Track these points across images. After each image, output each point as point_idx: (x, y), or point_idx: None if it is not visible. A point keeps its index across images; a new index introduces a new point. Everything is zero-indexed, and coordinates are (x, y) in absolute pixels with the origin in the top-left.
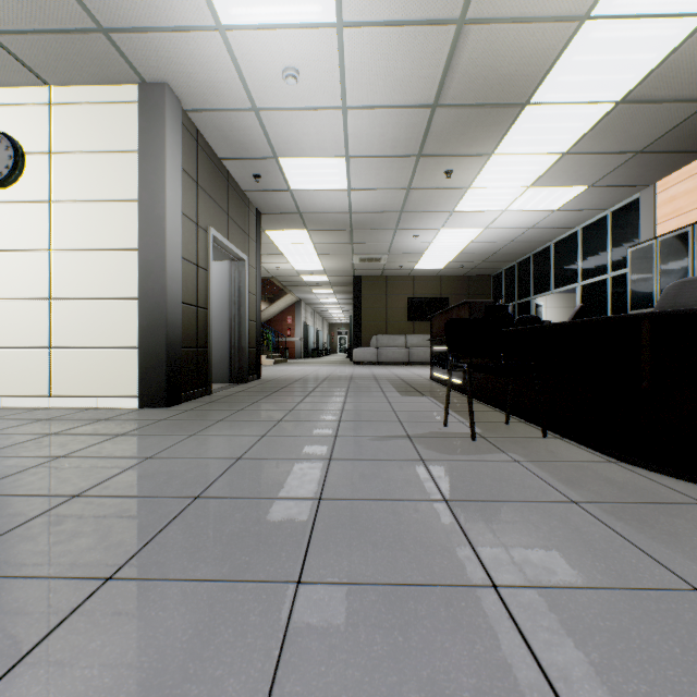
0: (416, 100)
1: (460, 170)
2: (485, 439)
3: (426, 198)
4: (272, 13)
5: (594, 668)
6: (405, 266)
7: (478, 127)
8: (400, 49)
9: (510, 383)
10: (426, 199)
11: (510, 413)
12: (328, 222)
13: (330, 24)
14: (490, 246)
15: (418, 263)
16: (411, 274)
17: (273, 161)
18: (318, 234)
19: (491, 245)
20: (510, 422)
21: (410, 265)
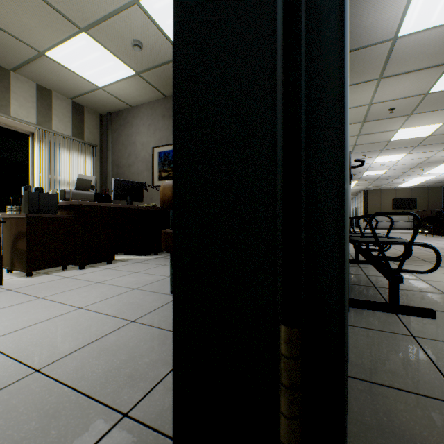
0: (414, 163)
1: (426, 168)
2: (435, 237)
3: (411, 173)
4: (385, 161)
5: (442, 240)
6: (392, 186)
7: (433, 164)
8: (412, 160)
9: (441, 229)
10: (411, 173)
11: (442, 236)
12: (367, 179)
13: (397, 160)
14: (440, 179)
15: (400, 185)
16: (394, 188)
17: (363, 172)
18: (360, 182)
19: (441, 179)
20: (441, 237)
21: (395, 186)
